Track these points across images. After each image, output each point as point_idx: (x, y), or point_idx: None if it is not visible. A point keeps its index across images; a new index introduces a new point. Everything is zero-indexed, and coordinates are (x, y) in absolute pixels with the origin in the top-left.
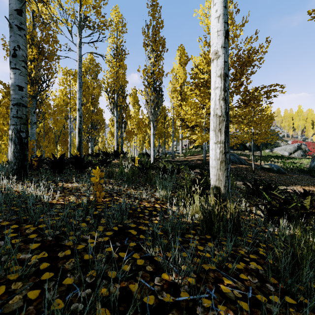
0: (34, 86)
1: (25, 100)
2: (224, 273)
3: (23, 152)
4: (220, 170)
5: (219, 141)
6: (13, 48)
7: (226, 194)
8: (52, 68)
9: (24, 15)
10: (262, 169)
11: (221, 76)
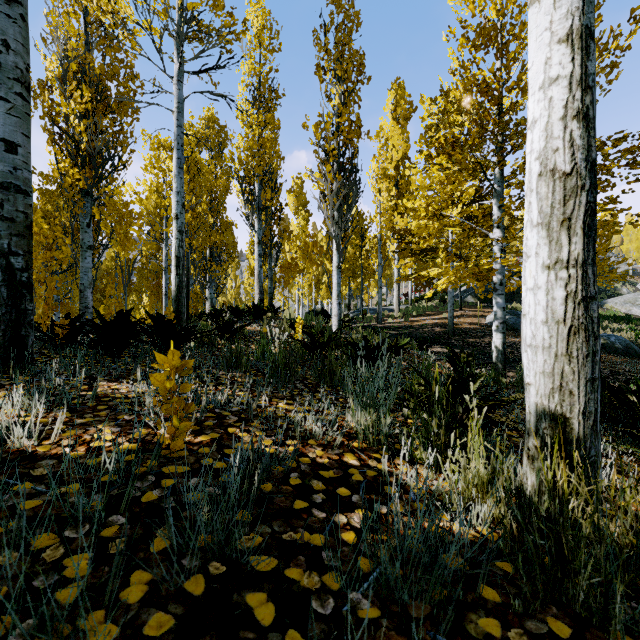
0: (86, 170)
1: (23, 177)
2: None
3: (17, 305)
4: (569, 359)
5: (563, 262)
6: None
7: (588, 439)
8: (125, 132)
9: None
10: None
11: (571, 38)
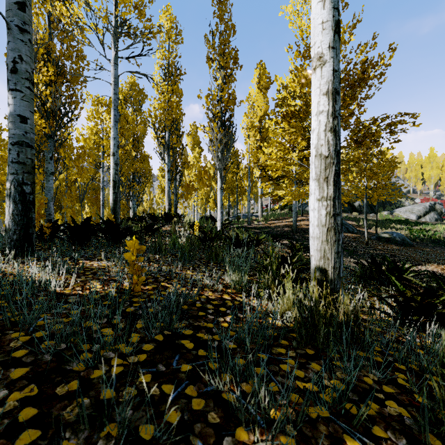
0: (50, 121)
1: (30, 137)
2: (345, 426)
3: (27, 215)
4: (327, 243)
5: (325, 197)
6: (11, 60)
7: (336, 280)
8: (76, 95)
9: (29, 11)
10: (379, 240)
11: (328, 93)
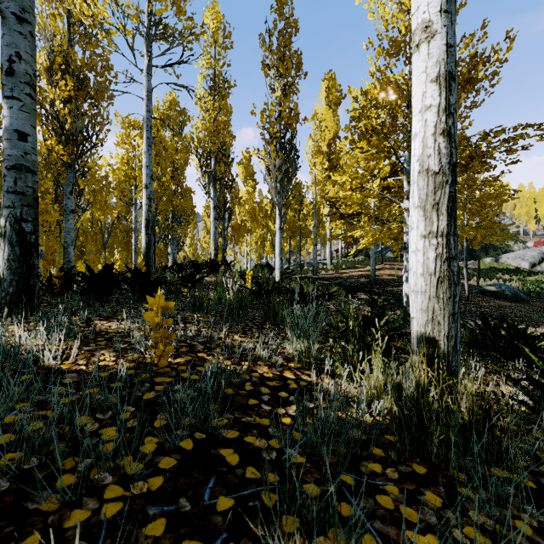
0: (70, 147)
1: (31, 160)
2: None
3: (27, 261)
4: (437, 299)
5: (434, 233)
6: (7, 59)
7: (450, 355)
8: (102, 115)
9: None
10: (483, 294)
11: (439, 79)
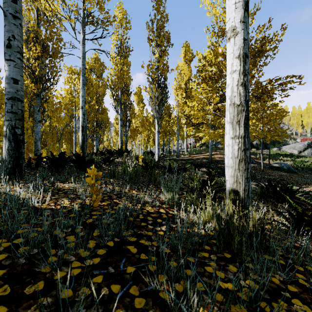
0: (38, 85)
1: (20, 94)
2: None
3: (18, 150)
4: (239, 170)
5: (237, 136)
6: (7, 39)
7: (245, 199)
8: (56, 66)
9: (20, 3)
10: (271, 168)
11: (239, 57)
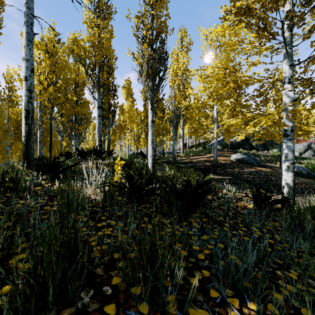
0: None
1: None
2: None
3: None
4: None
5: None
6: None
7: None
8: None
9: None
10: None
11: None
